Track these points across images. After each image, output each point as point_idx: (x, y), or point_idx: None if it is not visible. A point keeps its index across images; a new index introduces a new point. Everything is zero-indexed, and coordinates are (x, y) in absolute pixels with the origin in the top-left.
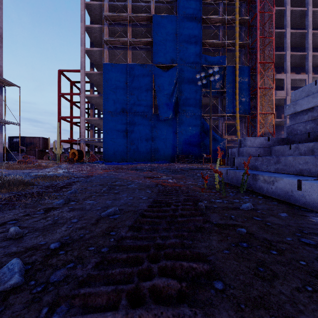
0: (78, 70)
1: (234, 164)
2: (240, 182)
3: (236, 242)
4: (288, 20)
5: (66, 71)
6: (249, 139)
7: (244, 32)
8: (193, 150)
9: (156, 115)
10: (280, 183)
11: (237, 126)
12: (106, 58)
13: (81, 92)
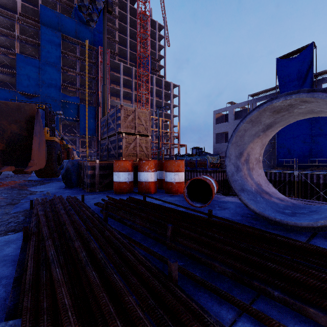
0: None
1: None
2: None
3: None
4: (122, 84)
5: None
6: None
7: (94, 83)
8: None
9: None
10: None
11: (86, 143)
12: None
13: None
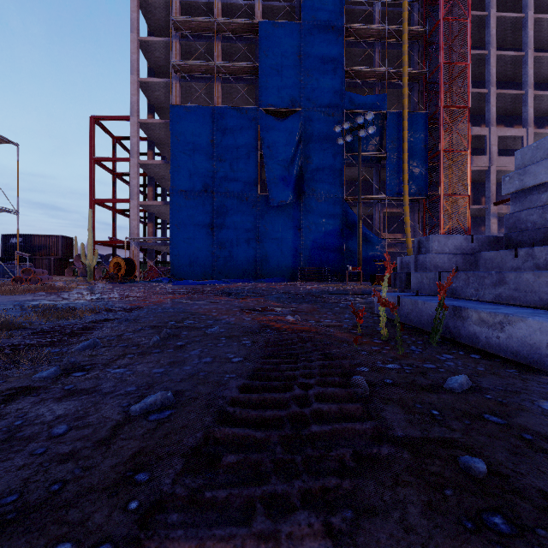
0: (126, 117)
1: (407, 284)
2: (426, 322)
3: (473, 512)
4: (493, 34)
5: (104, 118)
6: (437, 239)
7: (418, 53)
8: (328, 259)
9: (265, 196)
10: (519, 328)
11: (405, 217)
12: (176, 97)
13: (131, 156)
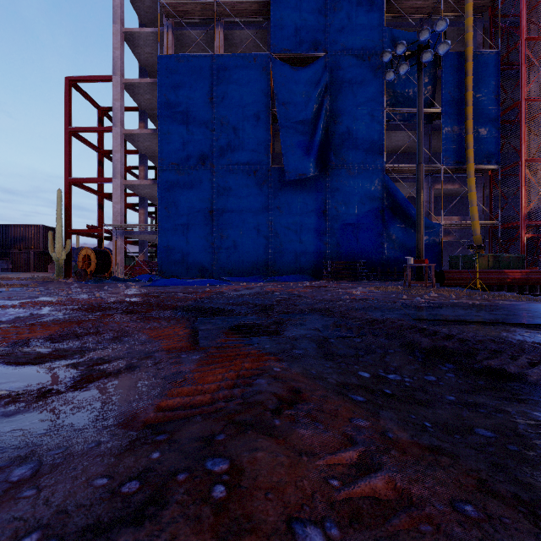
0: (107, 76)
1: None
2: None
3: None
4: None
5: (82, 80)
6: None
7: None
8: (363, 251)
9: (279, 169)
10: None
11: (470, 193)
12: (168, 49)
13: (113, 125)
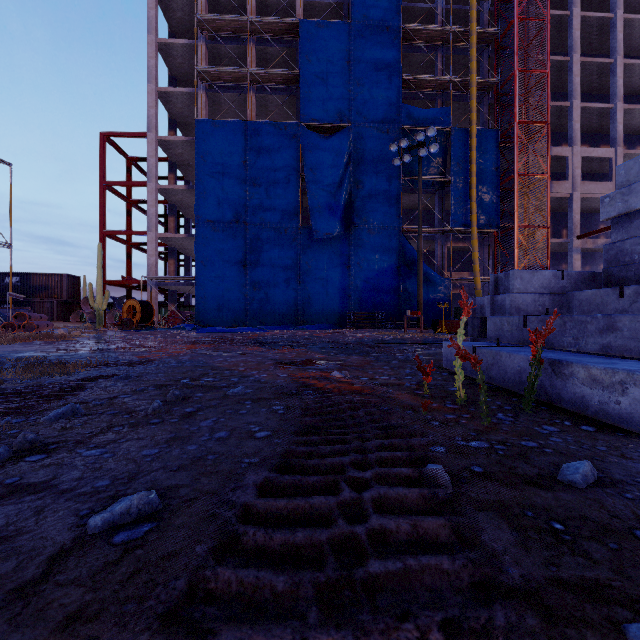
0: (142, 133)
1: (481, 332)
2: (512, 380)
3: None
4: (576, 37)
5: (117, 135)
6: (519, 276)
7: (488, 59)
8: (382, 303)
9: (307, 228)
10: None
11: (473, 253)
12: (202, 110)
13: (148, 180)
